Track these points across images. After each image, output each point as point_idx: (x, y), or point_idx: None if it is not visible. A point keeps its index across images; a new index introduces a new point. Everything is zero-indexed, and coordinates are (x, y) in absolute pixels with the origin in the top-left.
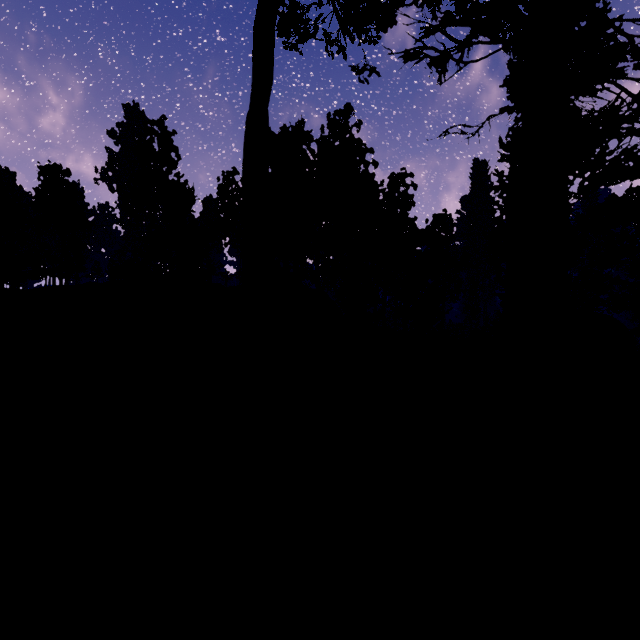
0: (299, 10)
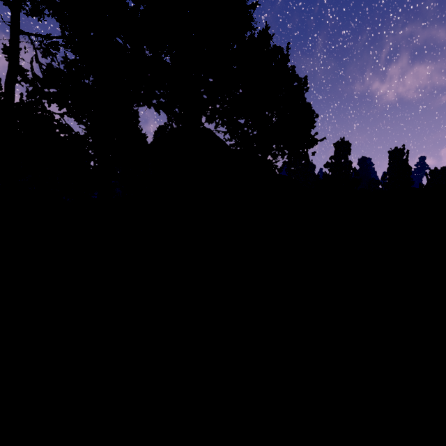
0: (23, 70)
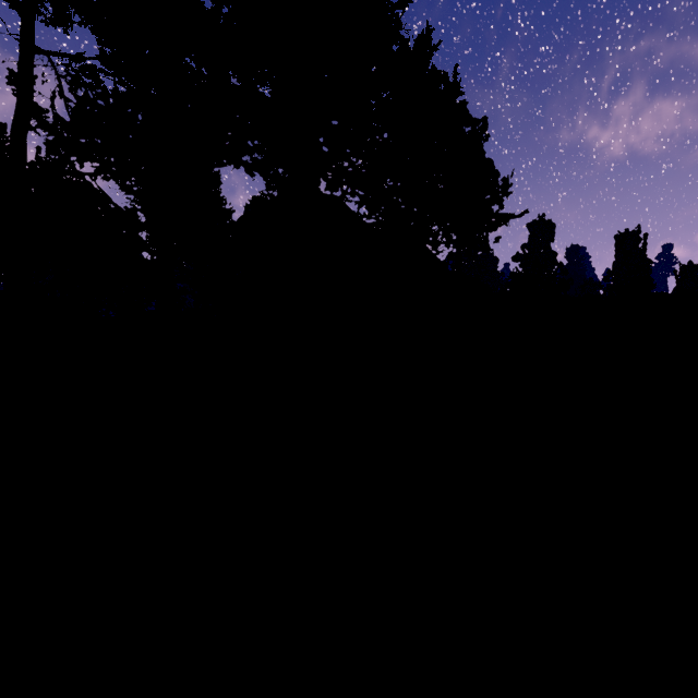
0: (40, 110)
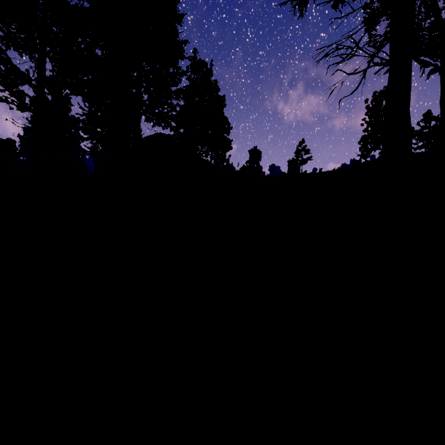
0: None
